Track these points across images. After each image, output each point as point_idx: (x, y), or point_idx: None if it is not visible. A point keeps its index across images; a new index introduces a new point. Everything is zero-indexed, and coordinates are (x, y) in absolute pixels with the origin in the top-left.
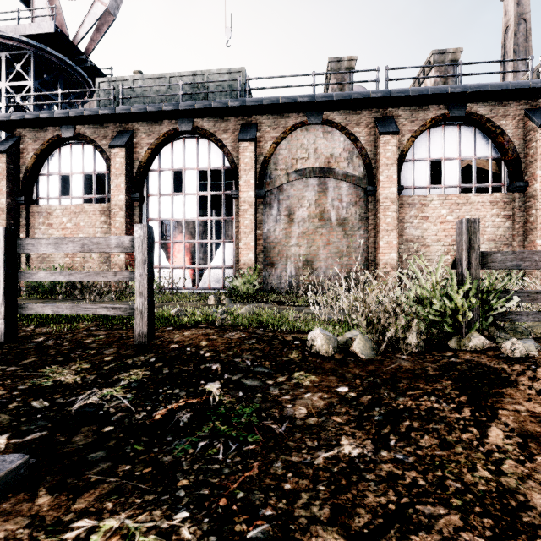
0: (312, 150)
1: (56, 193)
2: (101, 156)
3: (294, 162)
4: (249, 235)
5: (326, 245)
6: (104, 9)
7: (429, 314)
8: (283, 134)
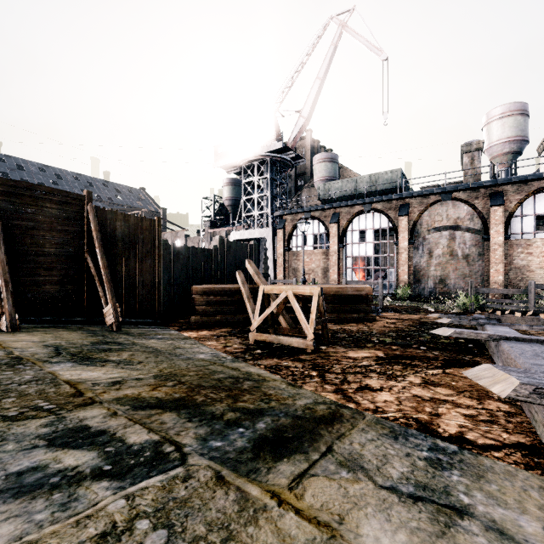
0: (444, 215)
1: (300, 244)
2: (323, 226)
3: (433, 223)
4: (404, 266)
5: (454, 270)
6: (304, 121)
7: (464, 304)
8: (425, 208)
